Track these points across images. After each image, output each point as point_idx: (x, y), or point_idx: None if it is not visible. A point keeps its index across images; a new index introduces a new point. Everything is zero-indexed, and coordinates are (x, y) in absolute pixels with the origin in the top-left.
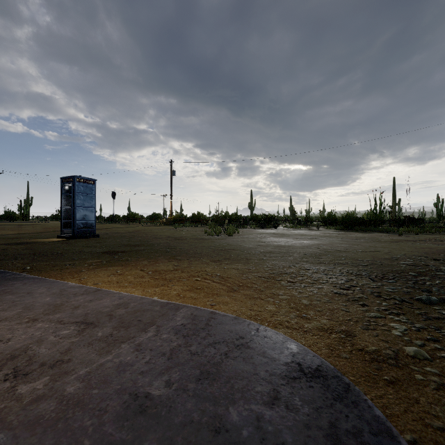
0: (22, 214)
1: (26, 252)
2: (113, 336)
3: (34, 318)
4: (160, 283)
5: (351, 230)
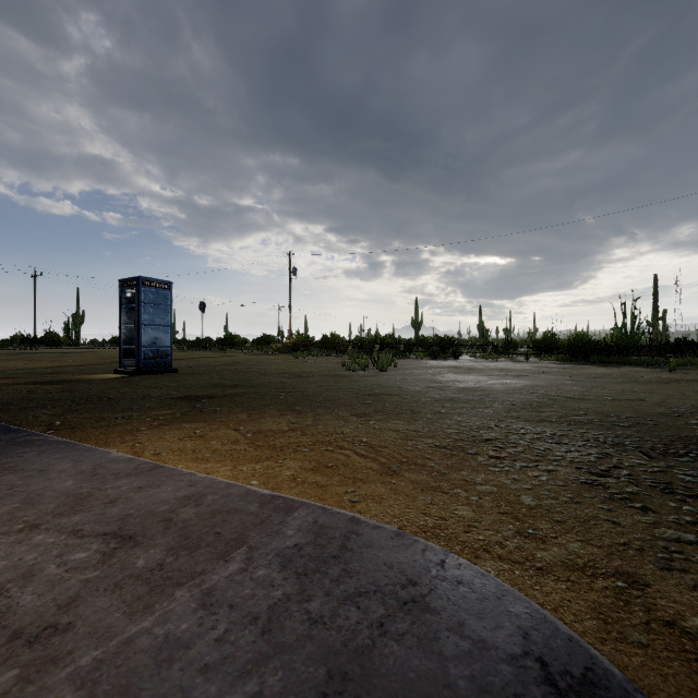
0: (69, 337)
1: (60, 397)
2: (164, 568)
3: (34, 522)
4: (264, 454)
5: (584, 362)
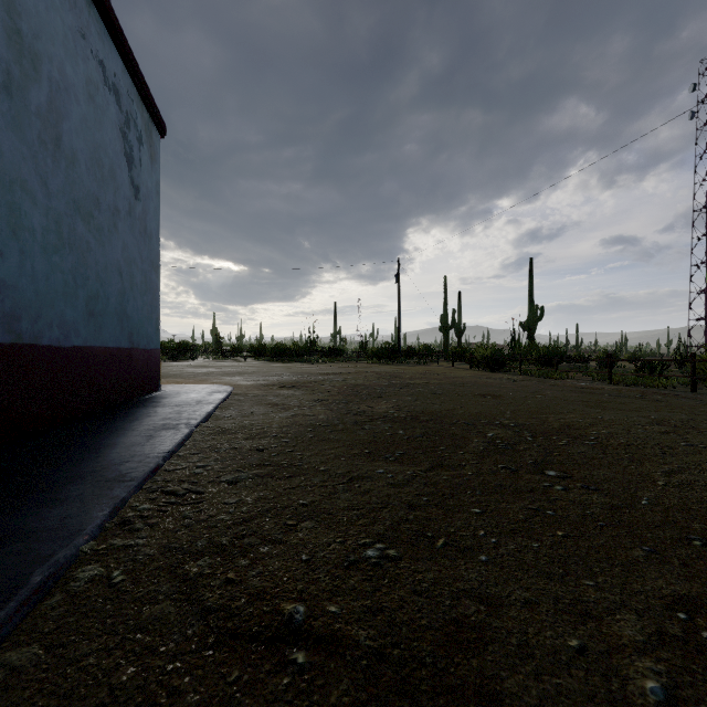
0: None
1: None
2: None
3: None
4: None
5: (279, 361)
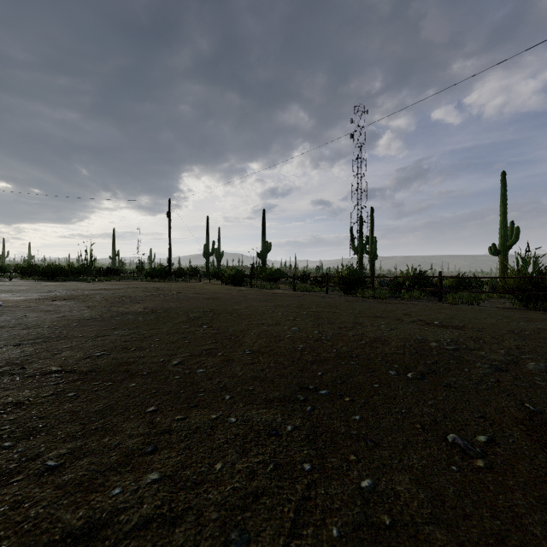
0: None
1: None
2: None
3: None
4: None
5: (52, 280)
